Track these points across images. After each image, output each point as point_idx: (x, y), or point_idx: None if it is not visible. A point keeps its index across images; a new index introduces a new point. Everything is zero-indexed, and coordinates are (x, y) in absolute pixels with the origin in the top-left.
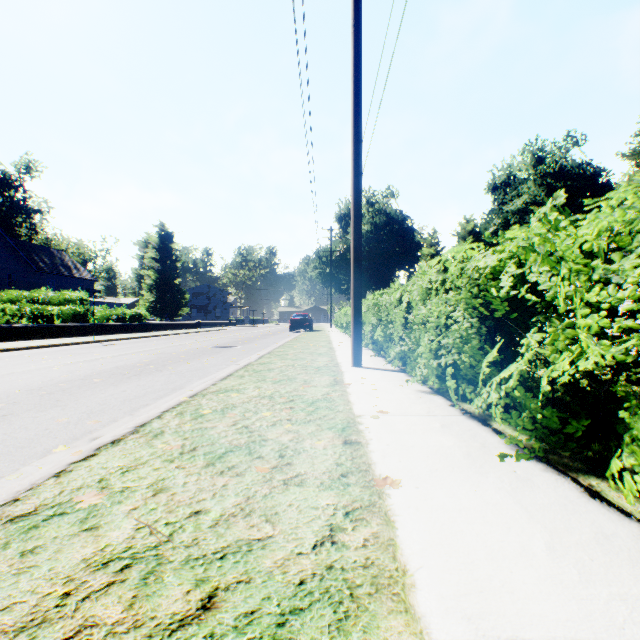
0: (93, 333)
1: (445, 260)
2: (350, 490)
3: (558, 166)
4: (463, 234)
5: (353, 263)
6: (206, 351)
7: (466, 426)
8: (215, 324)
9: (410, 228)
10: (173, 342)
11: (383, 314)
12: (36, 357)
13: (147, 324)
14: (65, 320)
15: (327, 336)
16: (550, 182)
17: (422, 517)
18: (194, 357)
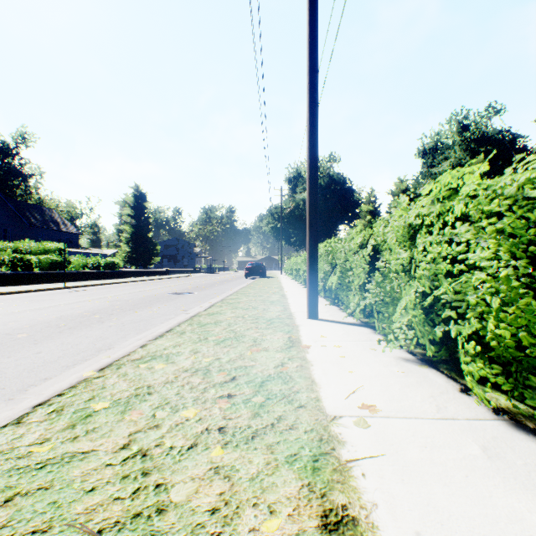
0: (69, 279)
1: (440, 187)
2: None
3: (480, 133)
4: (397, 193)
5: (308, 206)
6: (162, 298)
7: (530, 454)
8: (182, 271)
9: (350, 188)
10: (136, 288)
11: (338, 261)
12: None
13: (120, 271)
14: (43, 268)
15: (279, 282)
16: (474, 147)
17: None
18: (147, 305)
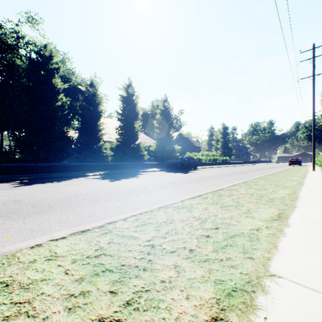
0: (218, 164)
1: None
2: (304, 173)
3: None
4: None
5: (312, 149)
6: (265, 168)
7: None
8: (245, 162)
9: None
10: (249, 167)
11: None
12: (229, 168)
13: (229, 162)
14: (213, 161)
15: (308, 167)
16: None
17: (310, 174)
18: (265, 169)
